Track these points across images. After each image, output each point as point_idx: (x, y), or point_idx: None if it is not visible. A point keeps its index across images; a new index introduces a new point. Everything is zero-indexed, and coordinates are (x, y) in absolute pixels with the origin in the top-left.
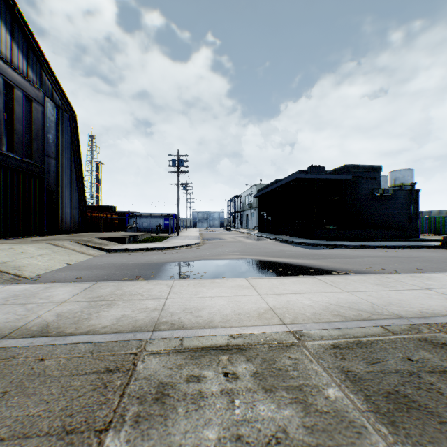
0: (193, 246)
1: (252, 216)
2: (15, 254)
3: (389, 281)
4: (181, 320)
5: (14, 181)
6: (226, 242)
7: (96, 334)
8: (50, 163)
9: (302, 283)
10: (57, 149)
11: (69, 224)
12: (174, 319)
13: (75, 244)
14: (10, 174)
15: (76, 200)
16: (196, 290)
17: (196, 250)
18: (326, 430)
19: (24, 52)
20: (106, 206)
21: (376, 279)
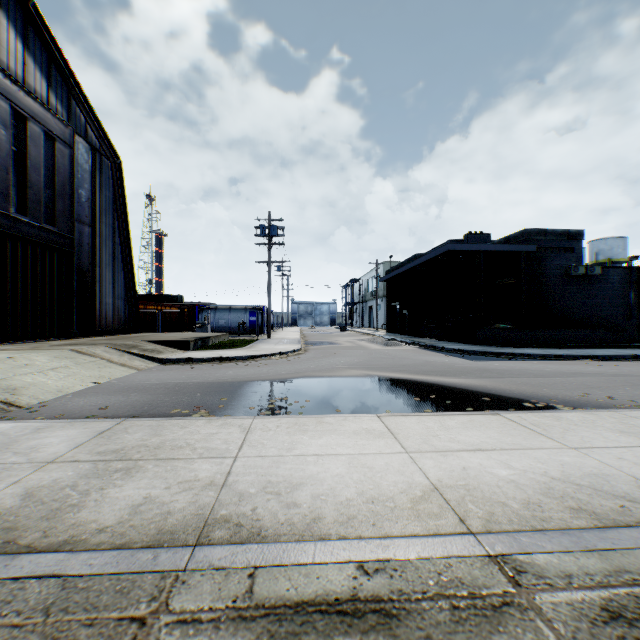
0: (290, 355)
1: (378, 309)
2: (13, 368)
3: None
4: (256, 514)
5: (27, 258)
6: (340, 347)
7: (78, 552)
8: (83, 232)
9: (479, 426)
10: (93, 212)
11: (111, 321)
12: (243, 511)
13: (112, 350)
14: (22, 247)
15: (121, 285)
16: (291, 439)
17: (295, 361)
18: None
19: (44, 69)
20: (169, 295)
21: (613, 419)
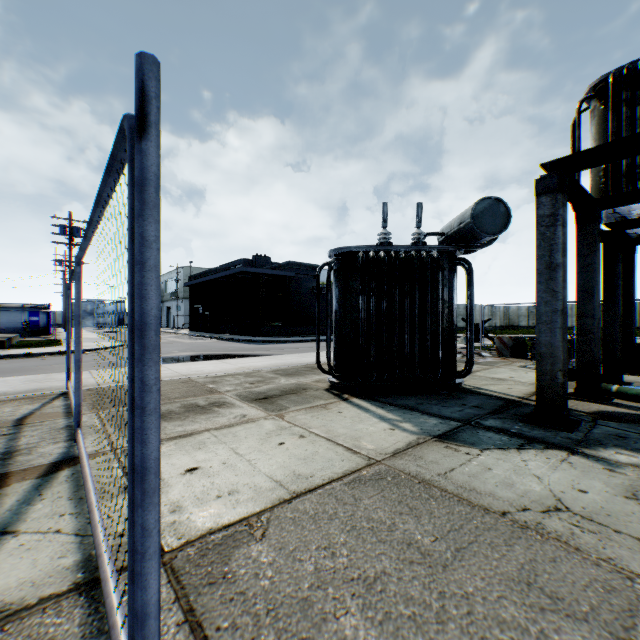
0: (121, 348)
1: (178, 309)
2: None
3: (305, 355)
4: (196, 373)
5: None
6: None
7: None
8: None
9: (256, 359)
10: None
11: None
12: (191, 373)
13: None
14: None
15: None
16: (187, 366)
17: None
18: (269, 378)
19: None
20: None
21: (299, 355)
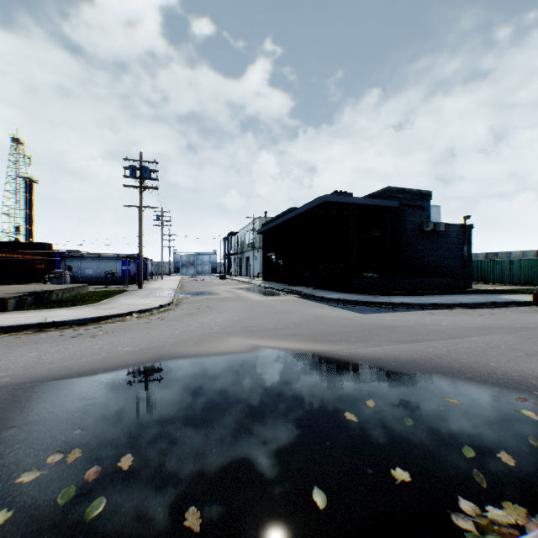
0: (154, 313)
1: (254, 259)
2: None
3: None
4: None
5: None
6: (218, 299)
7: None
8: None
9: None
10: None
11: None
12: None
13: None
14: None
15: None
16: None
17: (156, 323)
18: None
19: None
20: (35, 243)
21: None
